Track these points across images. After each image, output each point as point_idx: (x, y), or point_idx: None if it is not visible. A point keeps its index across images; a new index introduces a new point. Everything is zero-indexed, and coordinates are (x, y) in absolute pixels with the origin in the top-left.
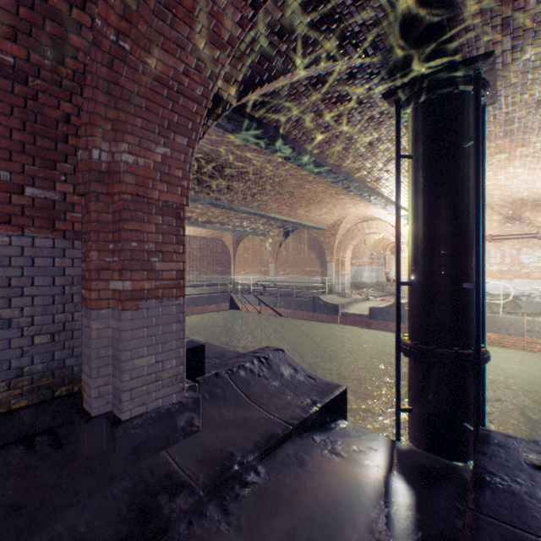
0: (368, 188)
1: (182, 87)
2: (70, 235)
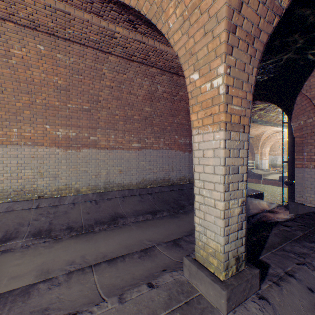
0: (275, 123)
1: None
2: None
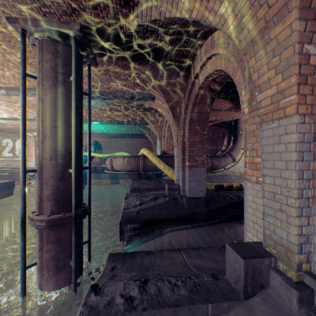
0: None
1: None
2: None
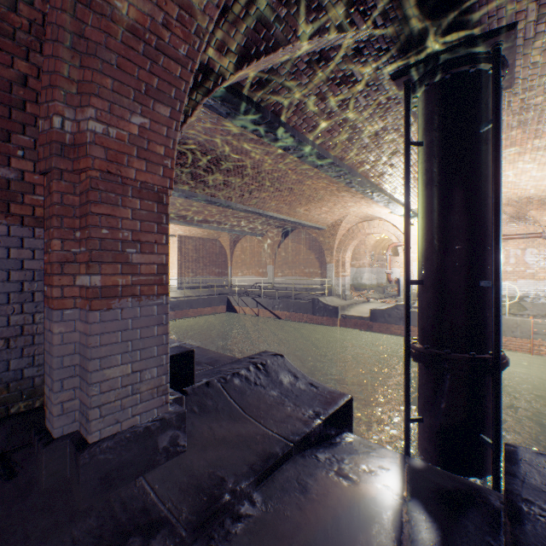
0: (370, 183)
1: (161, 43)
2: (30, 221)
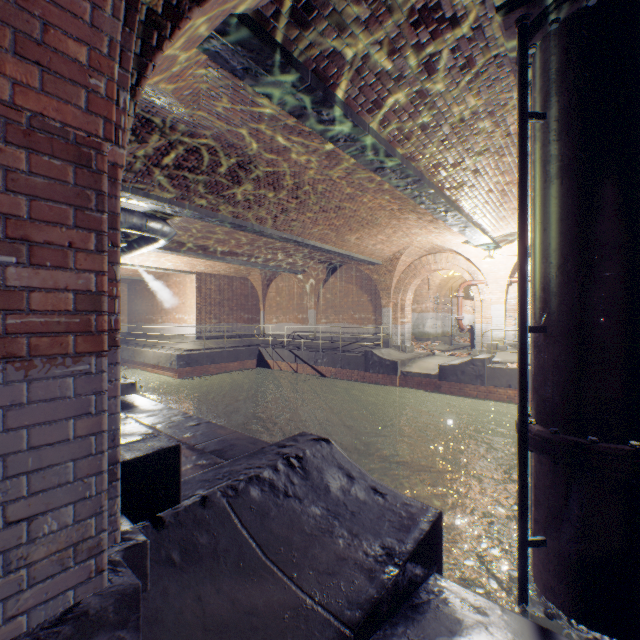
0: (446, 198)
1: None
2: None
